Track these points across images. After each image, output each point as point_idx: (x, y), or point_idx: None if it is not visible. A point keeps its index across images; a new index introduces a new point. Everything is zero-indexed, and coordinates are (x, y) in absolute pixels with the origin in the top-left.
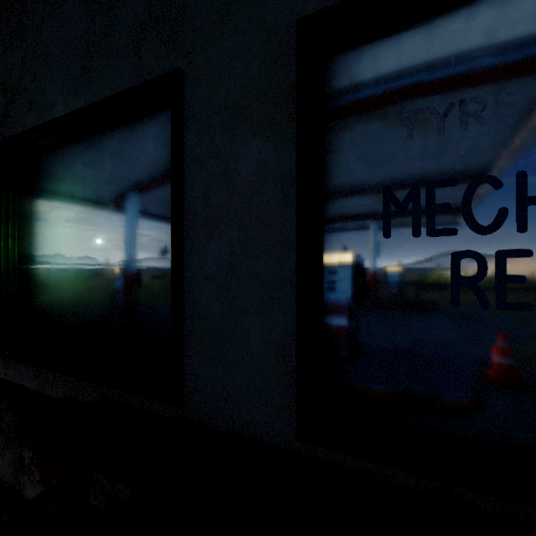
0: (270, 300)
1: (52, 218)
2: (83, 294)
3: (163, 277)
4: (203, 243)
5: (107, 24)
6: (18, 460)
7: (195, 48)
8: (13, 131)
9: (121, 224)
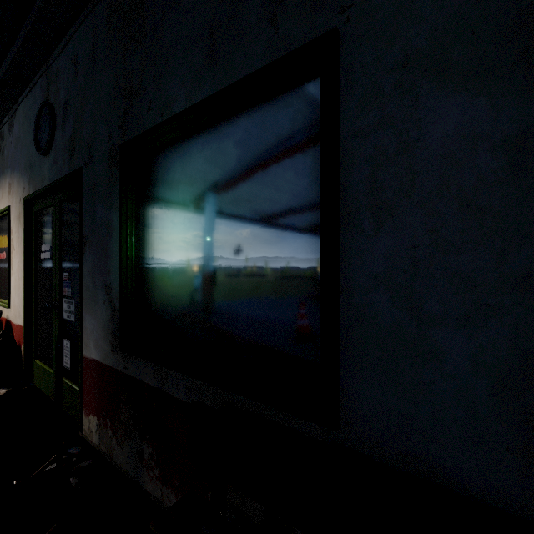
0: (483, 307)
1: (170, 216)
2: (203, 293)
3: (303, 276)
4: (367, 234)
5: (235, 3)
6: (138, 453)
7: (355, 1)
8: (133, 133)
9: (248, 218)
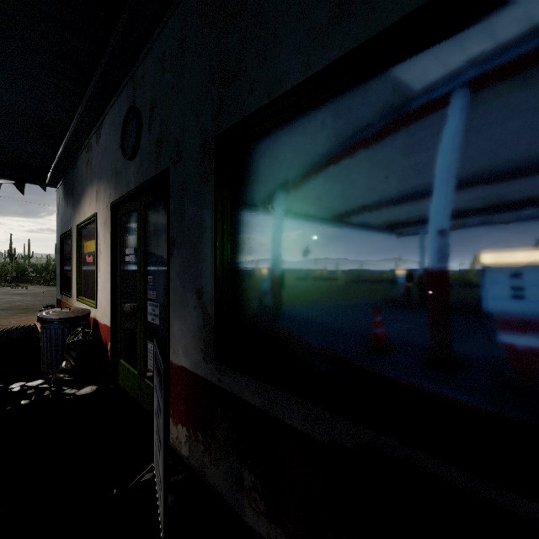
0: None
1: (275, 211)
2: (325, 302)
3: (505, 284)
4: None
5: None
6: (236, 477)
7: None
8: (230, 122)
9: (398, 207)
